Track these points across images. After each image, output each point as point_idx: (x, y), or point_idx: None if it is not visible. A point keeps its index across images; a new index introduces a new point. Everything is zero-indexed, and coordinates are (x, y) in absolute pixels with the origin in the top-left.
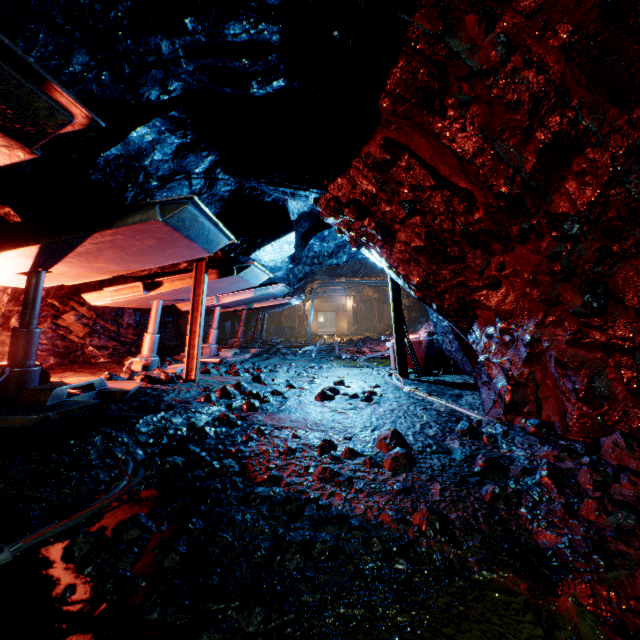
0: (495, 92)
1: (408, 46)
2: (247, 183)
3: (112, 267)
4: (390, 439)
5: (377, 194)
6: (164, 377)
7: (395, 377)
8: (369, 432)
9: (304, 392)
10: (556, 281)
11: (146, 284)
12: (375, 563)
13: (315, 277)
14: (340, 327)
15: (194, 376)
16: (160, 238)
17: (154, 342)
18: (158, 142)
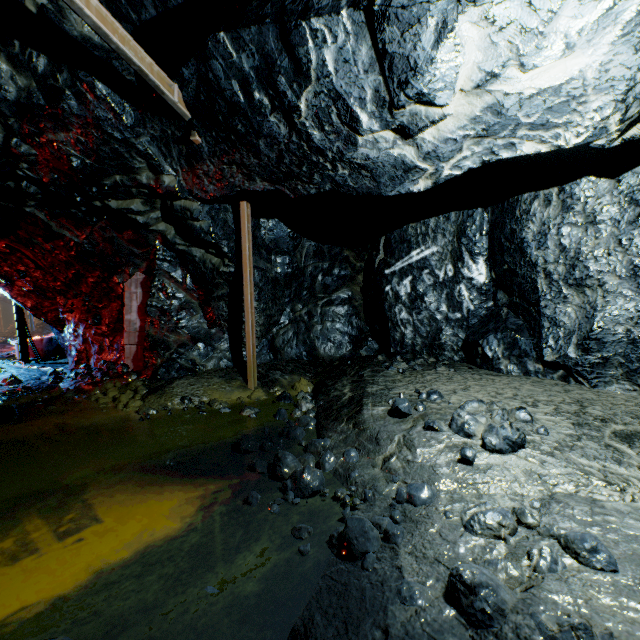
0: (54, 256)
1: (17, 234)
2: None
3: None
4: (10, 378)
5: (2, 262)
6: None
7: (19, 363)
8: None
9: None
10: (87, 313)
11: None
12: (1, 396)
13: None
14: None
15: None
16: None
17: None
18: None
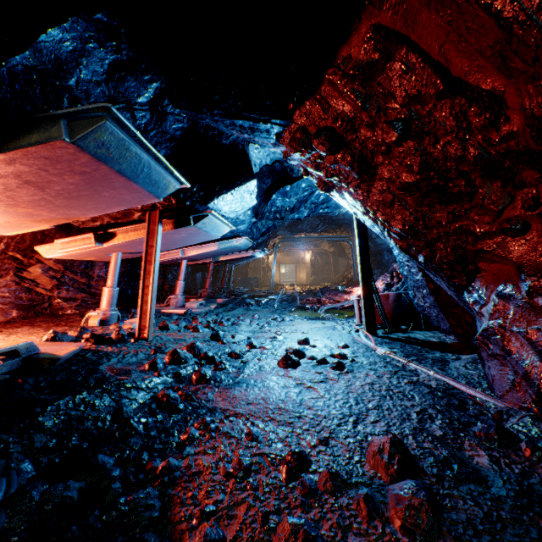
0: None
1: None
2: (201, 119)
3: (44, 214)
4: (389, 454)
5: (356, 116)
6: (115, 335)
7: (363, 334)
8: (351, 428)
9: (265, 353)
10: None
11: (99, 235)
12: None
13: (277, 232)
14: (299, 277)
15: (147, 334)
16: (84, 173)
17: (113, 296)
18: (82, 54)
